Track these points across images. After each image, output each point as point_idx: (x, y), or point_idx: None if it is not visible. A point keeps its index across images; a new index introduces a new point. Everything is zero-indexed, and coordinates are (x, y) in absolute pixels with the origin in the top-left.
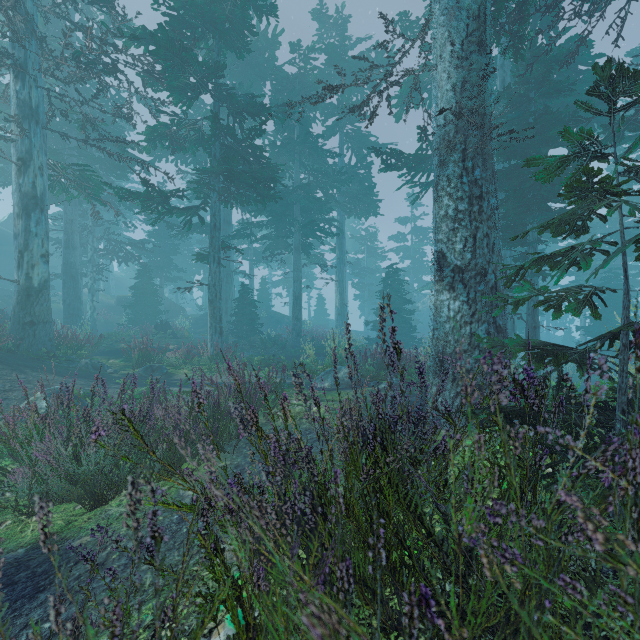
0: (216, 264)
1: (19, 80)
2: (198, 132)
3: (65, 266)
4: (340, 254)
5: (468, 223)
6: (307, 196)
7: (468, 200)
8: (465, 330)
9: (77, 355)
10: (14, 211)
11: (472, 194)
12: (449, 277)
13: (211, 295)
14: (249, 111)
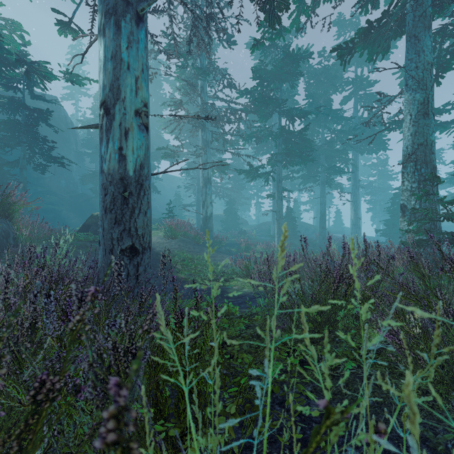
0: (280, 200)
1: (203, 131)
2: (269, 131)
3: (197, 201)
4: (354, 182)
5: (418, 192)
6: (330, 150)
7: (418, 182)
8: (416, 238)
9: (221, 245)
10: (201, 185)
11: (420, 180)
12: (408, 215)
13: (277, 217)
14: (298, 117)
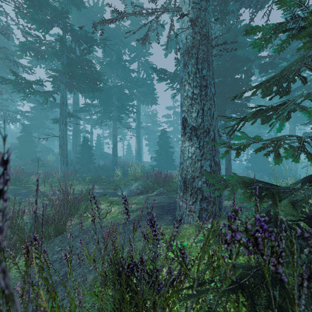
0: (64, 125)
1: None
2: (53, 49)
3: None
4: (138, 123)
5: (199, 101)
6: (119, 91)
7: (199, 87)
8: (197, 164)
9: None
10: None
11: (201, 84)
12: (188, 133)
13: (61, 142)
14: (84, 40)
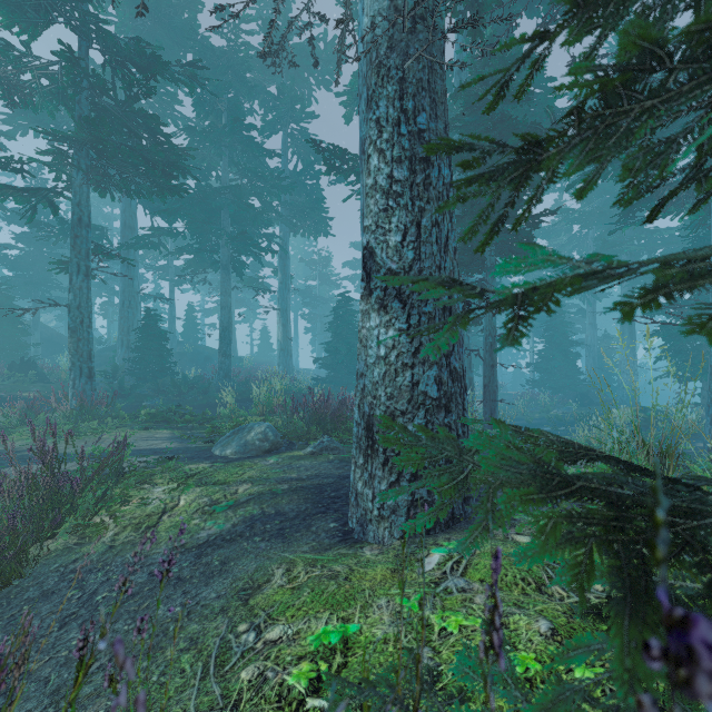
0: (82, 276)
1: None
2: (55, 82)
3: None
4: (283, 278)
5: (408, 201)
6: (236, 200)
7: (408, 163)
8: (404, 378)
9: None
10: None
11: (414, 153)
12: (379, 290)
13: (73, 321)
14: (135, 62)
